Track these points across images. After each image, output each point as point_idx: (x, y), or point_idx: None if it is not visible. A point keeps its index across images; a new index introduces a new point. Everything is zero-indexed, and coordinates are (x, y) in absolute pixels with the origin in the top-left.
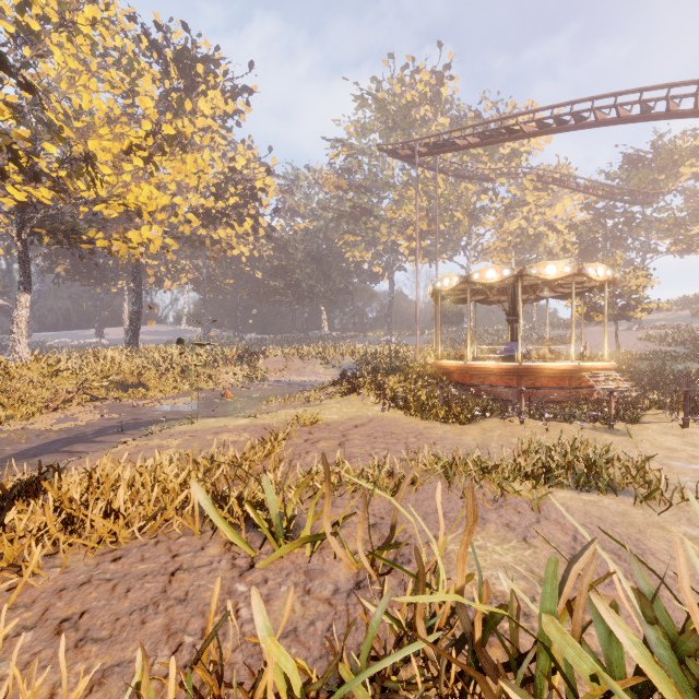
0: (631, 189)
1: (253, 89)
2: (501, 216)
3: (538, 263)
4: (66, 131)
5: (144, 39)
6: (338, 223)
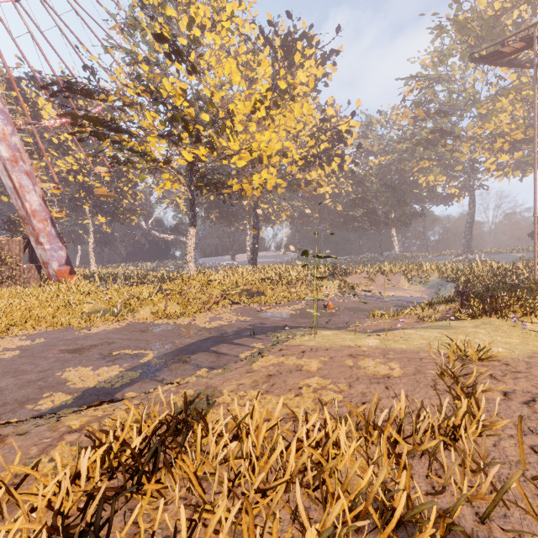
0: None
1: (339, 49)
2: None
3: None
4: (214, 98)
5: (261, 39)
6: (412, 152)
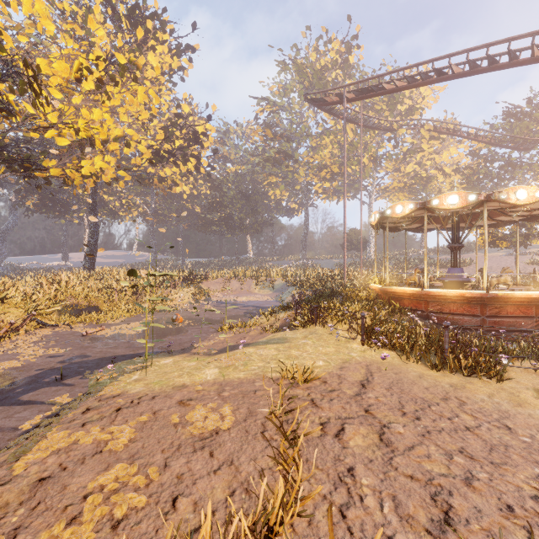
0: (517, 136)
1: (196, 47)
2: (397, 162)
3: (508, 188)
4: (5, 39)
5: None
6: (263, 166)
